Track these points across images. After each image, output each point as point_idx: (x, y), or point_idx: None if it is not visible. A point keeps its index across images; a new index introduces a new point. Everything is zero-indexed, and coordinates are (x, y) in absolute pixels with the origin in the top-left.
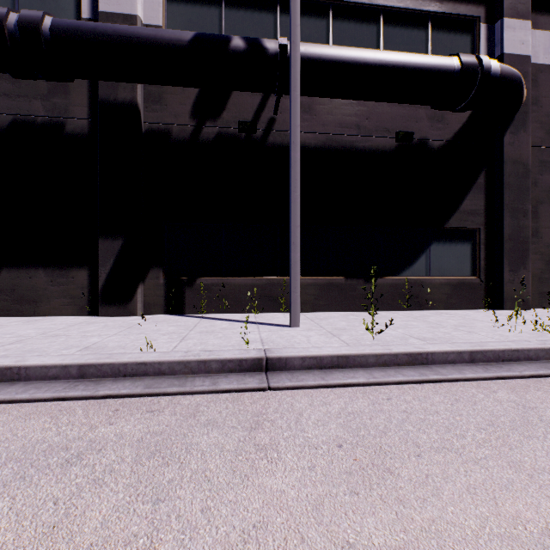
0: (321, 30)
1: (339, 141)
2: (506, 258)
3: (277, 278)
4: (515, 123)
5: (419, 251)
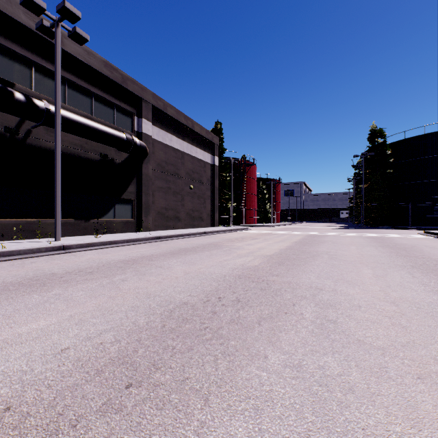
0: (61, 90)
1: (72, 151)
2: (144, 212)
3: (33, 220)
4: (146, 160)
5: (111, 207)
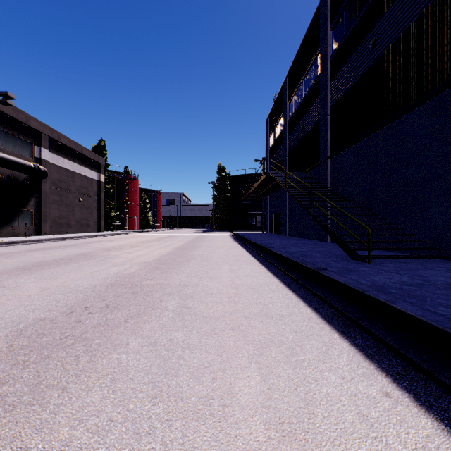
0: None
1: None
2: (42, 220)
3: None
4: (45, 180)
5: (16, 217)
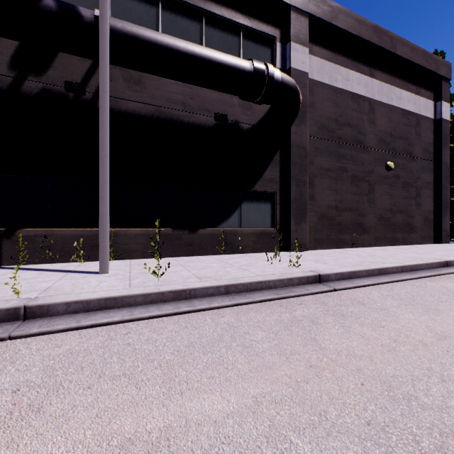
0: (152, 16)
1: (167, 113)
2: (293, 214)
3: None
4: (298, 118)
5: (234, 208)
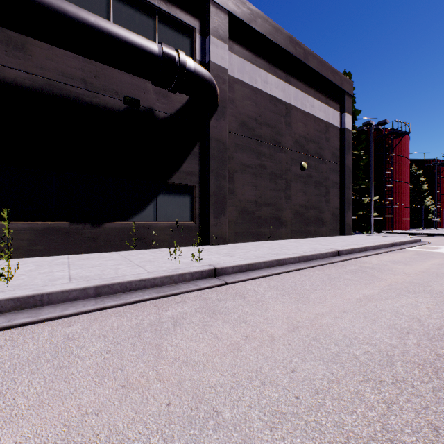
0: None
1: (63, 89)
2: (212, 208)
3: None
4: (218, 113)
5: (148, 200)
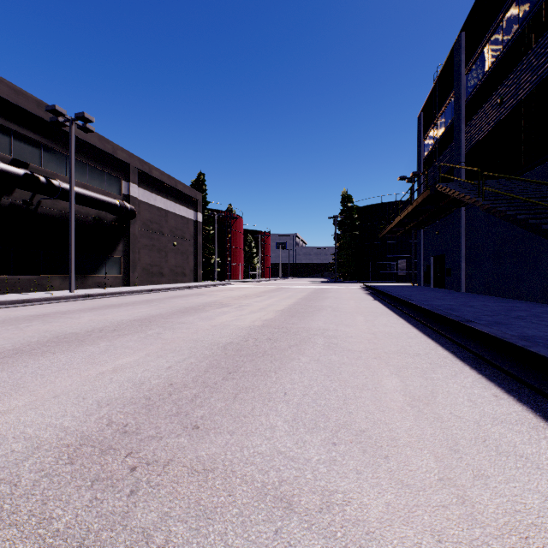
0: (62, 164)
1: None
2: (131, 268)
3: (43, 276)
4: (134, 220)
5: (102, 265)
